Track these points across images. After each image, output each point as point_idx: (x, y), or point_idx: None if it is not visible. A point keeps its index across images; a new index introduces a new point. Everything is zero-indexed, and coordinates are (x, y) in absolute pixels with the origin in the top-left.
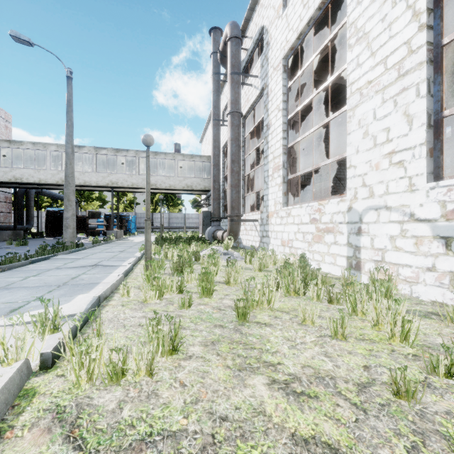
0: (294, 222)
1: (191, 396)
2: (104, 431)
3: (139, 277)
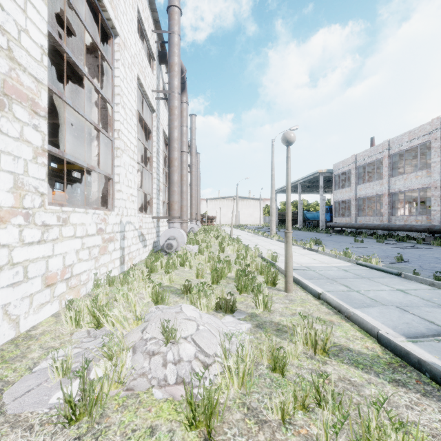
0: (77, 234)
1: (234, 257)
2: (245, 256)
3: (283, 282)
